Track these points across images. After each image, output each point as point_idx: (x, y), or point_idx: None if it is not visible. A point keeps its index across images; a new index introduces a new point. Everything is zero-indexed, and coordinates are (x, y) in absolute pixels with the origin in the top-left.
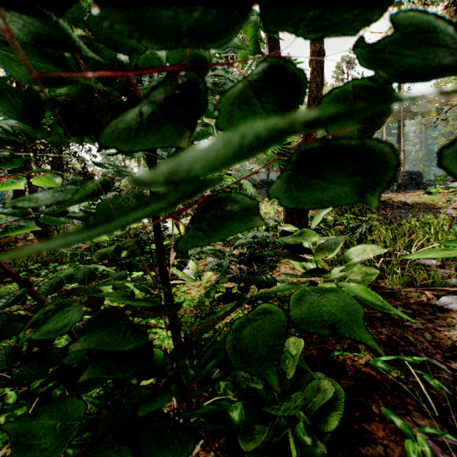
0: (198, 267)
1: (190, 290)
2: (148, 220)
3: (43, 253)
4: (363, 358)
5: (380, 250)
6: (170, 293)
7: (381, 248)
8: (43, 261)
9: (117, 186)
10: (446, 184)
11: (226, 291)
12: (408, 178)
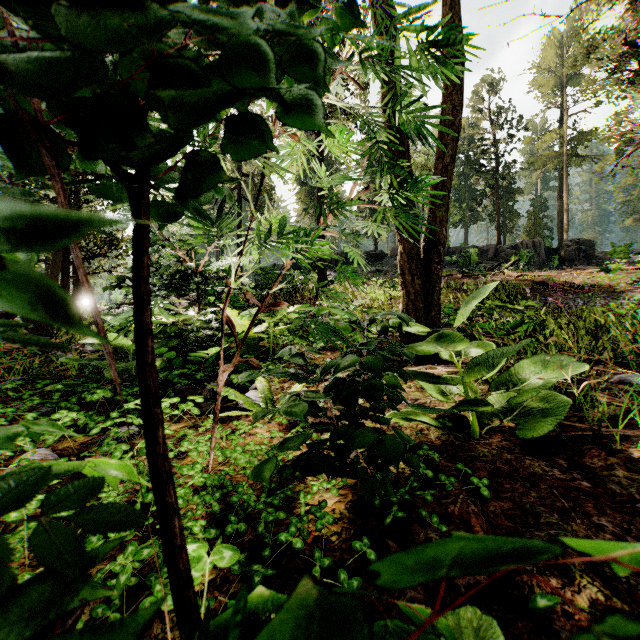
0: (272, 385)
1: (255, 428)
2: (199, 310)
3: (36, 362)
4: (583, 592)
5: (576, 367)
6: (175, 505)
7: (577, 363)
8: (35, 375)
9: (155, 260)
10: (628, 258)
11: (312, 454)
12: (575, 250)
